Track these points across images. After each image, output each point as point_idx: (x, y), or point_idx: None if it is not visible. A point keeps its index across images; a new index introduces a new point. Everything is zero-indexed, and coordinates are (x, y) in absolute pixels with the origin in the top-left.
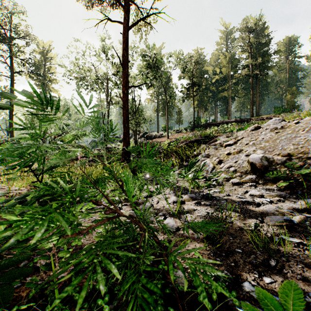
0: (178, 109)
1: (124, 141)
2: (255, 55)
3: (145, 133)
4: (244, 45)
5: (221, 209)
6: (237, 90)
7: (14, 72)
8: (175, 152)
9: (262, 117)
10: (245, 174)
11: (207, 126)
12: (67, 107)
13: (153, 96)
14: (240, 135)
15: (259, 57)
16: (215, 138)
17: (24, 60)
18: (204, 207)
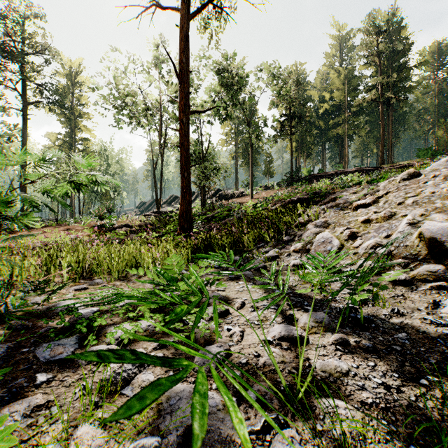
0: (266, 154)
1: (182, 201)
2: (386, 70)
3: (218, 191)
4: (369, 55)
5: (442, 392)
6: (357, 125)
7: (27, 103)
8: (265, 218)
9: (400, 165)
10: (414, 262)
11: (313, 179)
12: (104, 154)
13: (230, 136)
14: (380, 188)
15: (393, 72)
16: (332, 196)
17: (41, 86)
18: (363, 358)
